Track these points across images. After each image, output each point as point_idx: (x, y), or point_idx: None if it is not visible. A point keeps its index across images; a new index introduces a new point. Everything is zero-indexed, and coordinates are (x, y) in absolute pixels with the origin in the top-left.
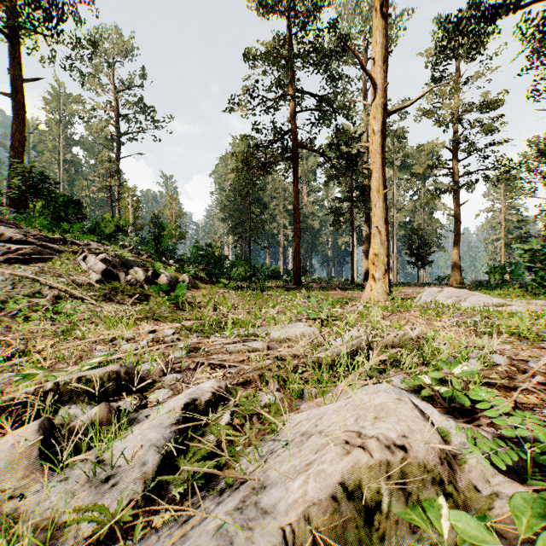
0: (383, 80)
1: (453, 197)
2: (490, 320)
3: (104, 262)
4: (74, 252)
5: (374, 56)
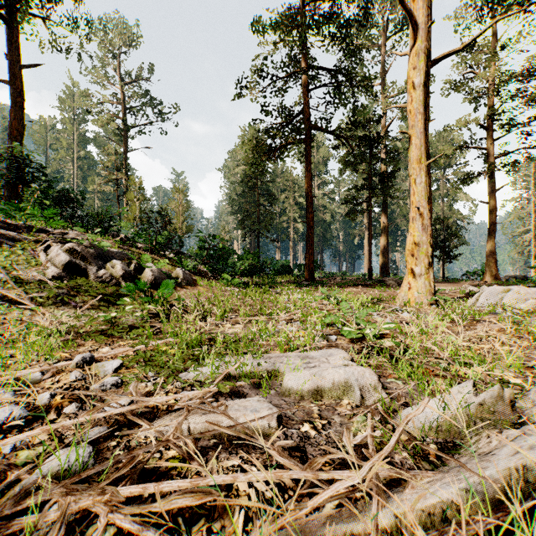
0: (426, 18)
1: (490, 180)
2: None
3: (71, 253)
4: (38, 242)
5: None
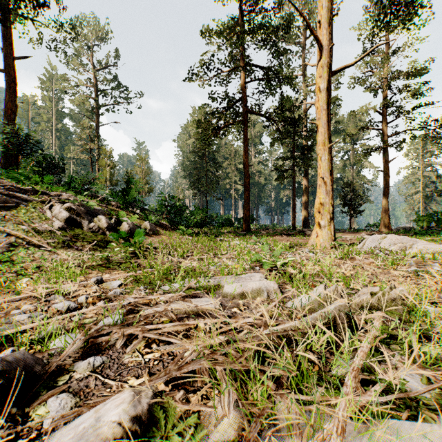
0: (328, 41)
1: (384, 154)
2: None
3: (69, 210)
4: (43, 202)
5: (320, 20)
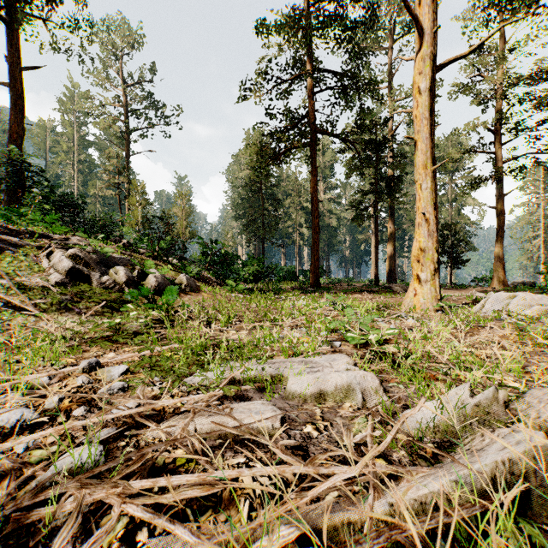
0: (432, 23)
1: (498, 185)
2: None
3: (74, 259)
4: (41, 247)
5: None
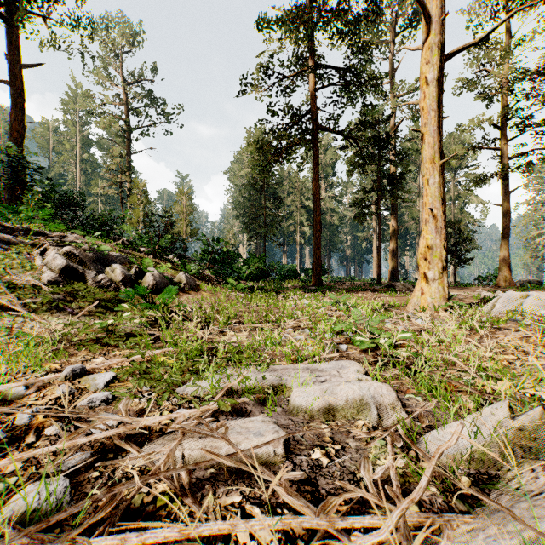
0: (440, 11)
1: (504, 182)
2: None
3: (68, 256)
4: (35, 245)
5: None
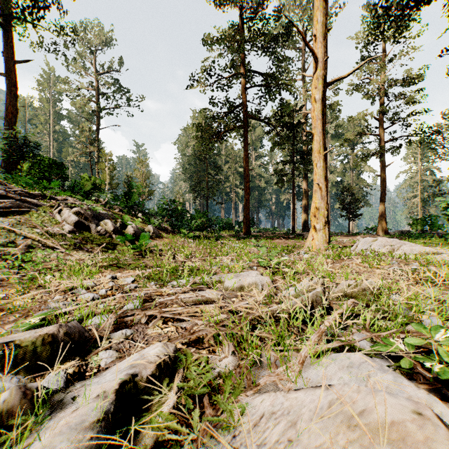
0: (323, 54)
1: (380, 159)
2: (429, 268)
3: (77, 214)
4: (51, 206)
5: (316, 34)
